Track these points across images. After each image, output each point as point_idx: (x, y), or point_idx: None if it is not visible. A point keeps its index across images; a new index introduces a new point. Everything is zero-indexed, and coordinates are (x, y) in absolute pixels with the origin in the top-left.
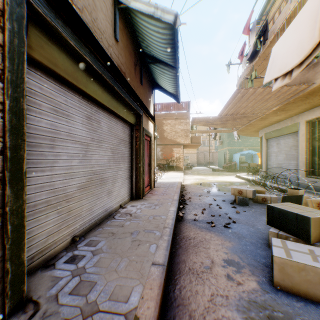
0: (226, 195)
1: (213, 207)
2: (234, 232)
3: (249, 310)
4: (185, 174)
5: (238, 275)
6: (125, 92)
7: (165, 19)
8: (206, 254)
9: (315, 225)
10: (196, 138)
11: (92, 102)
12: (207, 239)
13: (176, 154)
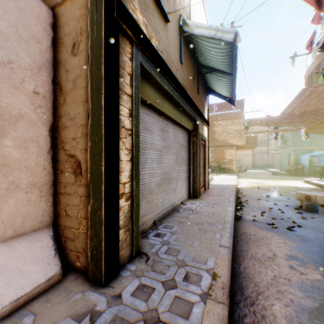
0: (289, 200)
1: (274, 211)
2: (298, 235)
3: (310, 292)
4: (239, 177)
5: (301, 268)
6: (187, 104)
7: (225, 39)
8: (267, 248)
9: None
10: (252, 139)
11: (163, 117)
12: (268, 237)
13: (228, 156)
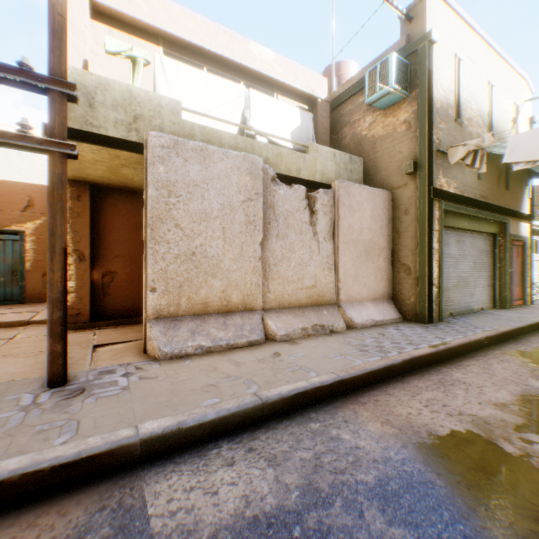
0: None
1: None
2: None
3: None
4: None
5: None
6: (485, 213)
7: None
8: None
9: None
10: None
11: (459, 230)
12: None
13: None
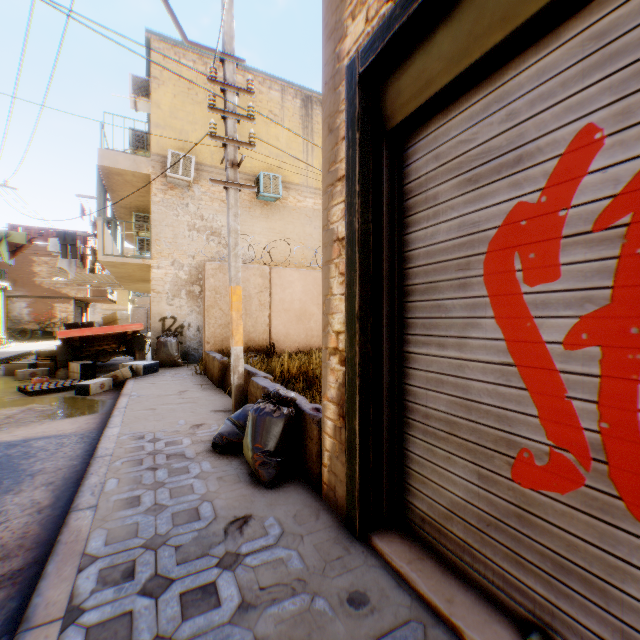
0: None
1: None
2: None
3: None
4: None
5: None
6: None
7: None
8: None
9: (46, 354)
10: (101, 290)
11: None
12: None
13: (62, 314)
